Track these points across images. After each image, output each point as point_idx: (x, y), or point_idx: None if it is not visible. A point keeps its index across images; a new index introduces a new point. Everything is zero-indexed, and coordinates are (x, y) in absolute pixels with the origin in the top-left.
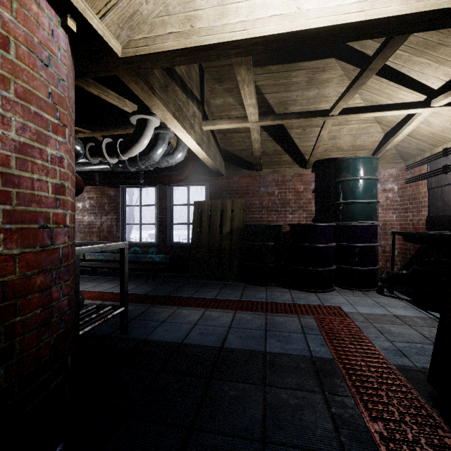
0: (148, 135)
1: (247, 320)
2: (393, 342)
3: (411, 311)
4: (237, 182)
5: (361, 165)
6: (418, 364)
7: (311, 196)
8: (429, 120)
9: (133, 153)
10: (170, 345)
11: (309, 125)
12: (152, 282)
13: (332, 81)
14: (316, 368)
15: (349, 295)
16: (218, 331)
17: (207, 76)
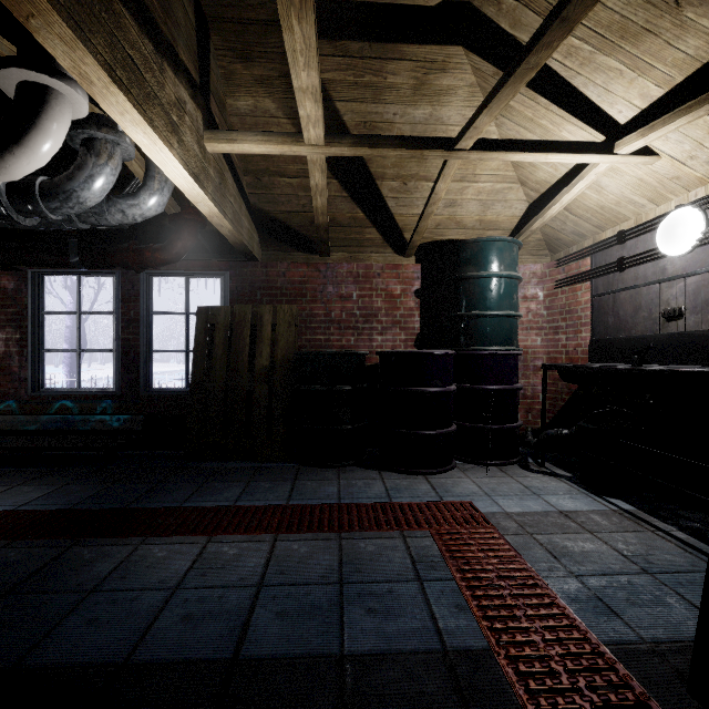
0: (51, 130)
1: (301, 560)
2: (581, 577)
3: (582, 501)
4: (284, 273)
5: (496, 252)
6: (644, 632)
7: (413, 305)
8: (601, 182)
9: (9, 170)
10: (89, 679)
11: (414, 176)
12: (99, 475)
13: (456, 93)
14: (462, 691)
15: (480, 476)
16: (232, 603)
17: (217, 40)
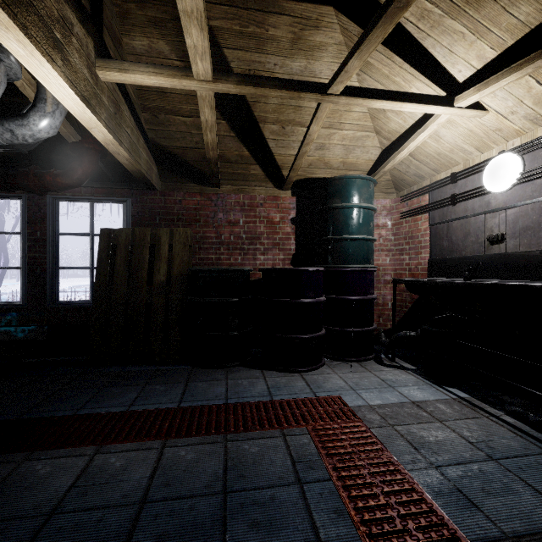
0: None
1: (187, 468)
2: (440, 468)
3: (428, 391)
4: (181, 201)
5: (356, 187)
6: (504, 526)
7: (290, 230)
8: (440, 132)
9: None
10: None
11: (291, 121)
12: None
13: (326, 50)
14: None
15: (345, 371)
16: (110, 528)
17: None
